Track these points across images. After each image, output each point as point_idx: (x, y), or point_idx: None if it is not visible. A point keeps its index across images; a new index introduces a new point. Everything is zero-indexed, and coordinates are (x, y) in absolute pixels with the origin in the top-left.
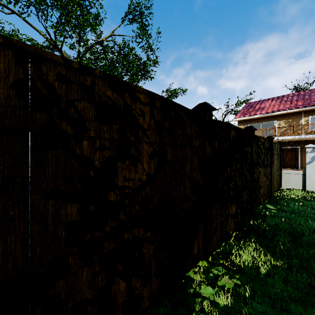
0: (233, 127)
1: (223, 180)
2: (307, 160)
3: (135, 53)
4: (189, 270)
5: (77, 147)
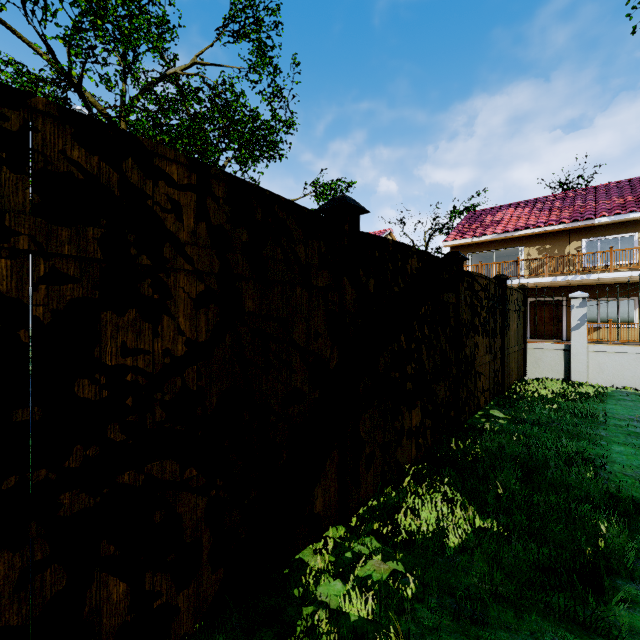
0: (414, 251)
1: (389, 360)
2: (573, 323)
3: (244, 103)
4: (304, 548)
5: None
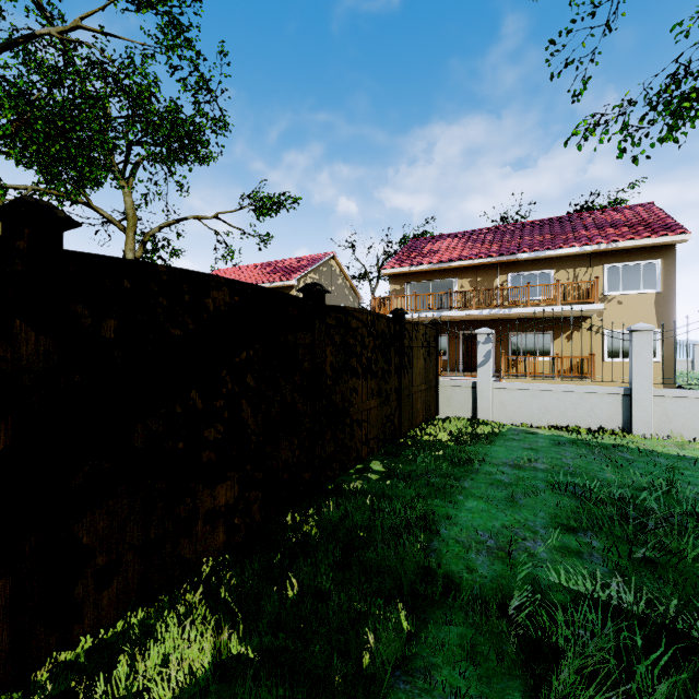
0: (223, 281)
1: (160, 427)
2: (479, 359)
3: (147, 87)
4: None
5: None
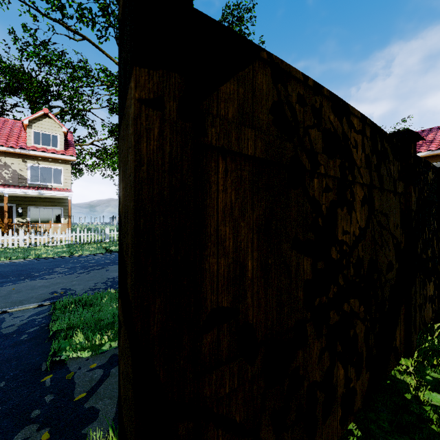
0: (431, 166)
1: (421, 245)
2: None
3: None
4: (392, 369)
5: (310, 187)
